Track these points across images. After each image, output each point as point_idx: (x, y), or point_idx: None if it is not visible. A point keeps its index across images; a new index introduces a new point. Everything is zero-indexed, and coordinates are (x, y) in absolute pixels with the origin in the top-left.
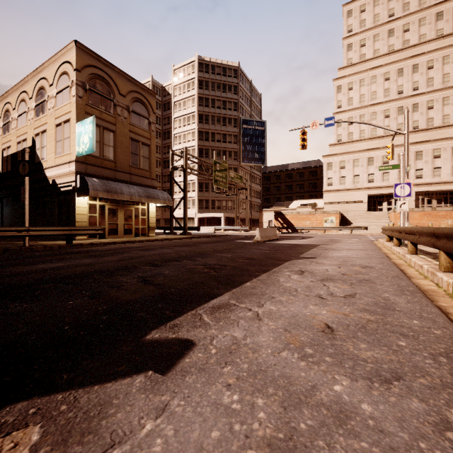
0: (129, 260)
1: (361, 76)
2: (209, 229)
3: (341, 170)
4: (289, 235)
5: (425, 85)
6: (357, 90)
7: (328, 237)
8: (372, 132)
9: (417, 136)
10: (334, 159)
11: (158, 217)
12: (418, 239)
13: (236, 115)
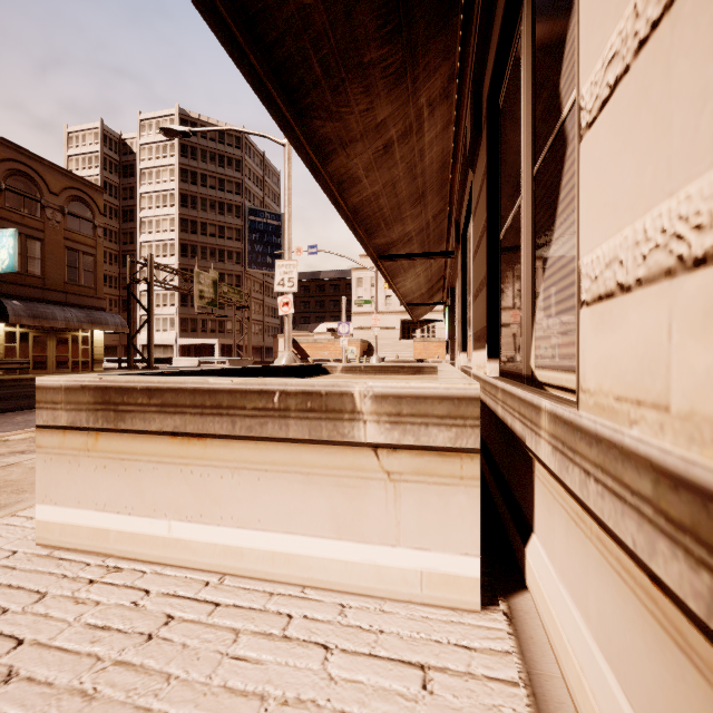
0: None
1: None
2: (192, 362)
3: (372, 289)
4: None
5: None
6: None
7: None
8: None
9: None
10: (365, 274)
11: (114, 343)
12: None
13: (240, 200)
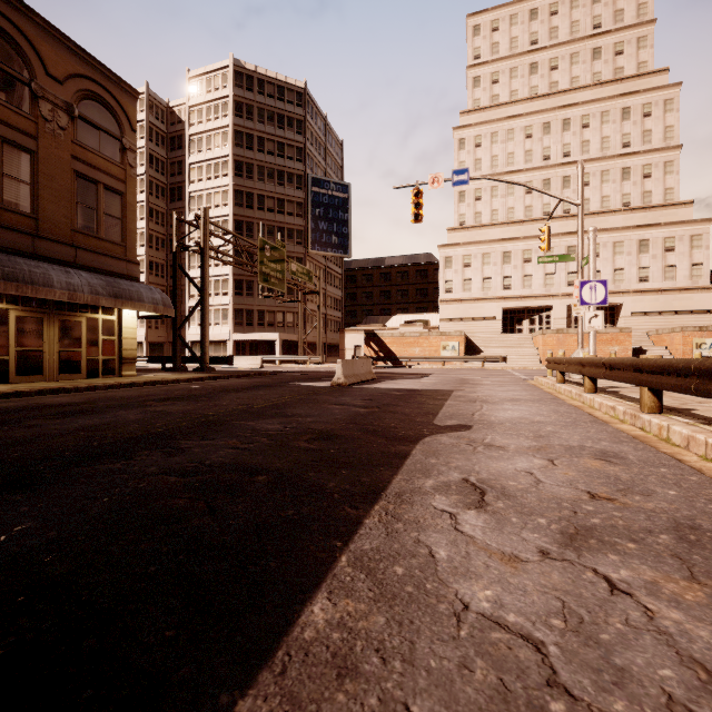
0: None
1: (493, 128)
2: (253, 361)
3: (465, 270)
4: (389, 371)
5: (578, 151)
6: (487, 149)
7: (453, 374)
8: (509, 213)
9: (569, 225)
10: (455, 252)
11: (161, 340)
12: (711, 387)
13: (301, 168)
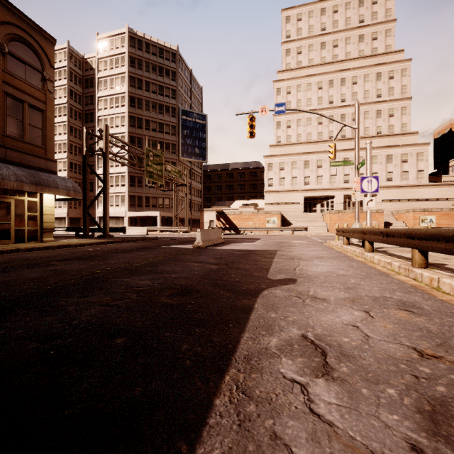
0: None
1: (298, 82)
2: (141, 230)
3: (281, 172)
4: (233, 236)
5: (350, 99)
6: (294, 95)
7: (275, 239)
8: (308, 136)
9: (345, 144)
10: (274, 160)
11: (78, 216)
12: None
13: (175, 103)
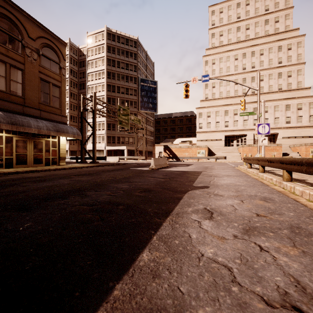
0: None
1: (220, 56)
2: (115, 159)
3: (208, 118)
4: (174, 163)
5: (258, 65)
6: (217, 65)
7: (202, 164)
8: (227, 93)
9: (254, 98)
10: (203, 110)
11: (75, 149)
12: (311, 170)
13: (136, 74)
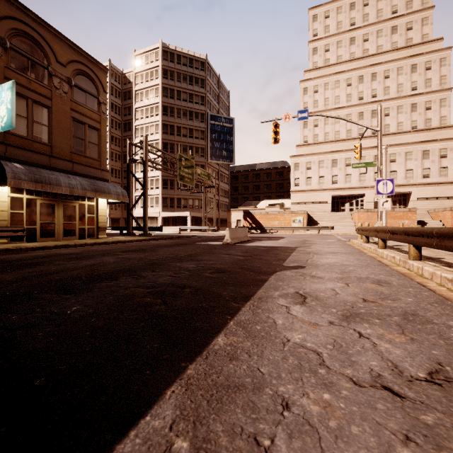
0: (31, 280)
1: (325, 80)
2: (174, 229)
3: (307, 171)
4: (259, 235)
5: (382, 93)
6: (322, 94)
7: (299, 237)
8: (336, 134)
9: (376, 141)
10: (301, 160)
11: (118, 216)
12: (443, 243)
13: (204, 109)
